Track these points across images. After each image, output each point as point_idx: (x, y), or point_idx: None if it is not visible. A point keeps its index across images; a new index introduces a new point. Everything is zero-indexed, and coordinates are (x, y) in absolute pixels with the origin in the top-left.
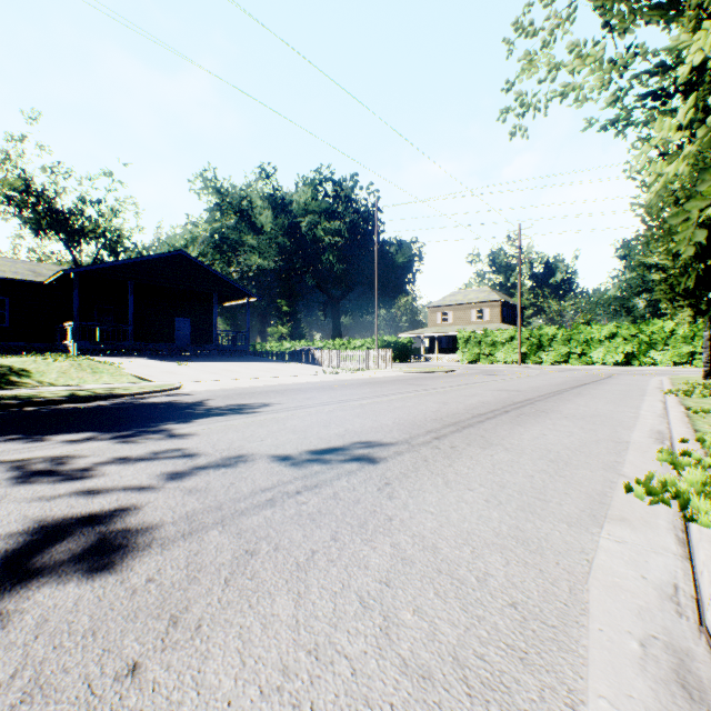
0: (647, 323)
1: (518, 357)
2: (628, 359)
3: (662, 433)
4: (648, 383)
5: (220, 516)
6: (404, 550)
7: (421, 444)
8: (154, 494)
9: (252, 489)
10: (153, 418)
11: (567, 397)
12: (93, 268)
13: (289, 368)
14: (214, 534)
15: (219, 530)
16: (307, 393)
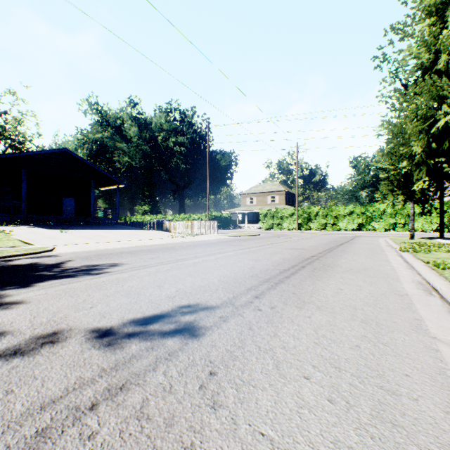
0: (370, 206)
1: (296, 226)
2: (360, 227)
3: (423, 284)
4: (379, 242)
5: None
6: None
7: (244, 306)
8: None
9: (29, 404)
10: None
11: (337, 253)
12: None
13: (146, 233)
14: None
15: None
16: (153, 254)
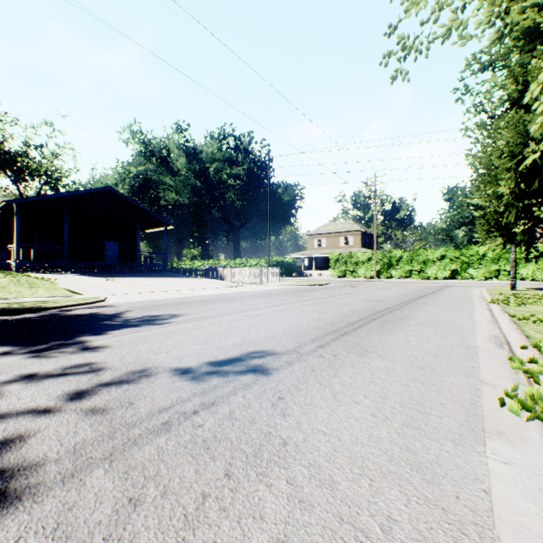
0: (466, 248)
1: (374, 273)
2: (453, 274)
3: (499, 338)
4: (472, 294)
5: (110, 447)
6: (302, 487)
7: (308, 353)
8: (47, 421)
9: (150, 409)
10: (73, 330)
11: (416, 305)
12: (33, 199)
13: (198, 282)
14: (99, 475)
15: (105, 468)
16: (211, 304)
